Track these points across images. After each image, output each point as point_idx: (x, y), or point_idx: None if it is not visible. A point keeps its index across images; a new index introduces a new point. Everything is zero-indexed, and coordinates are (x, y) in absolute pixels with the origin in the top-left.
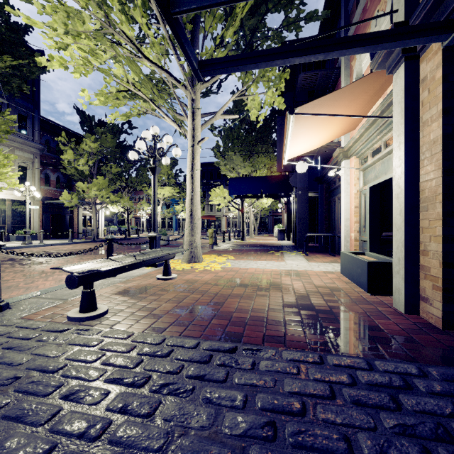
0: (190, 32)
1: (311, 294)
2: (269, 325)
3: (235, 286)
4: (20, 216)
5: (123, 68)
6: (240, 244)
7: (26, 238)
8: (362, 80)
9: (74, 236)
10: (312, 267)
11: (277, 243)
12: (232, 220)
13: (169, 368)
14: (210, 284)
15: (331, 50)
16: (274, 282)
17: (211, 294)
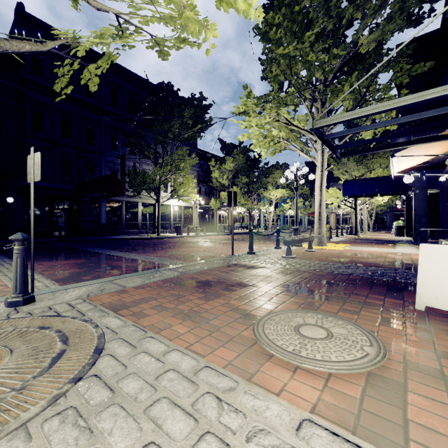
0: (321, 104)
1: (405, 260)
2: (374, 264)
3: (354, 255)
4: (188, 216)
5: (277, 130)
6: (353, 238)
7: (197, 231)
8: (446, 132)
9: (214, 230)
10: (418, 252)
11: (393, 238)
12: (341, 217)
13: (335, 266)
14: (338, 254)
15: (406, 146)
16: (381, 256)
17: (341, 257)
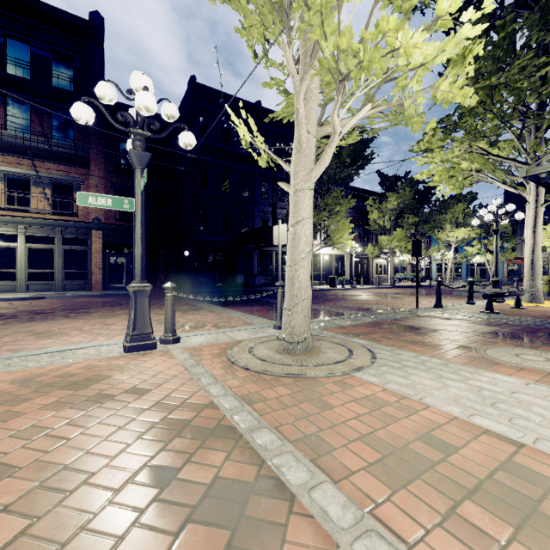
0: (535, 124)
1: None
2: None
3: None
4: (339, 266)
5: (468, 162)
6: None
7: (353, 283)
8: None
9: (369, 283)
10: None
11: None
12: None
13: None
14: None
15: None
16: None
17: None
